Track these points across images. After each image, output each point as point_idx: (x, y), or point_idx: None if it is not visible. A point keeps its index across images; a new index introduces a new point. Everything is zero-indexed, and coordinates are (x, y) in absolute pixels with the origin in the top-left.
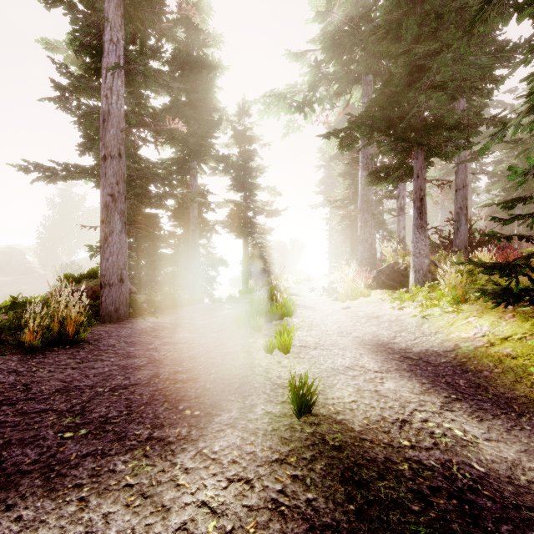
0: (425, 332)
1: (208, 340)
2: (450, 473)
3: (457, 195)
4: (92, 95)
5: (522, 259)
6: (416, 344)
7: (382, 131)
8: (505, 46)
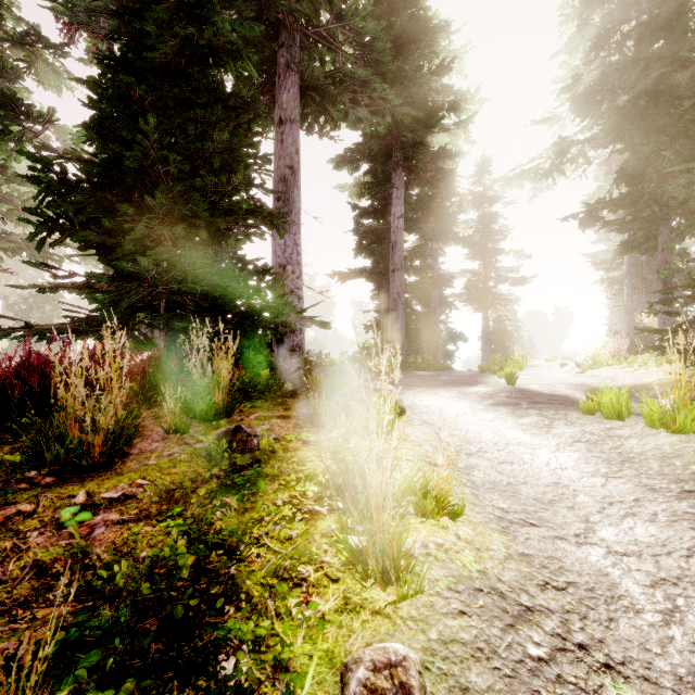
0: (625, 380)
1: (463, 377)
2: (558, 394)
3: None
4: (368, 217)
5: (675, 326)
6: (610, 385)
7: (626, 207)
8: None
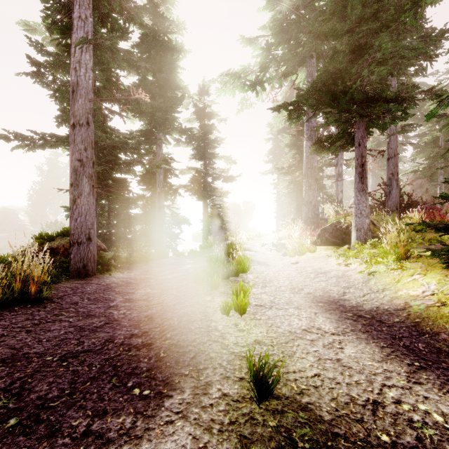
0: (373, 289)
1: (167, 297)
2: None
3: (389, 163)
4: (67, 72)
5: None
6: (366, 301)
7: (327, 104)
8: (432, 32)
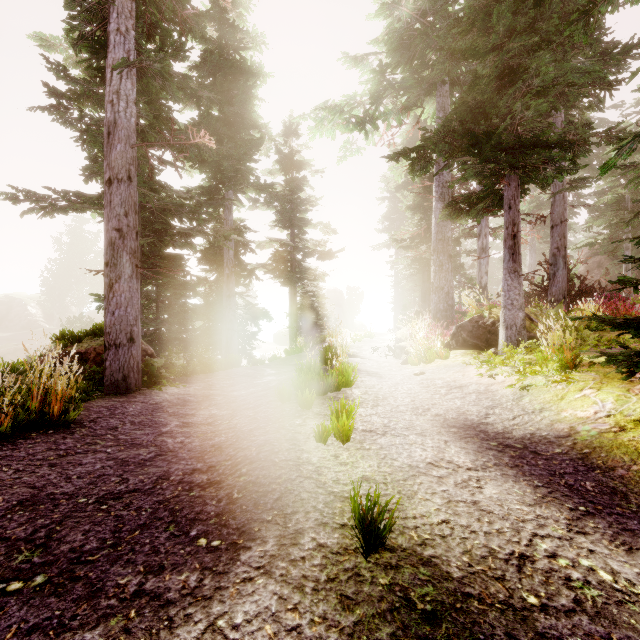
0: (527, 409)
1: (241, 419)
2: None
3: (553, 233)
4: (99, 105)
5: None
6: (517, 425)
7: (464, 151)
8: (614, 47)
